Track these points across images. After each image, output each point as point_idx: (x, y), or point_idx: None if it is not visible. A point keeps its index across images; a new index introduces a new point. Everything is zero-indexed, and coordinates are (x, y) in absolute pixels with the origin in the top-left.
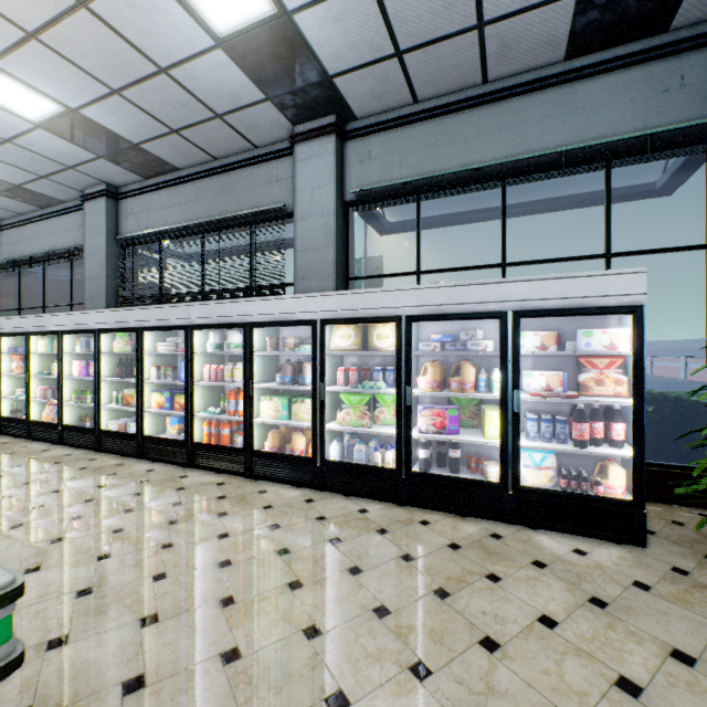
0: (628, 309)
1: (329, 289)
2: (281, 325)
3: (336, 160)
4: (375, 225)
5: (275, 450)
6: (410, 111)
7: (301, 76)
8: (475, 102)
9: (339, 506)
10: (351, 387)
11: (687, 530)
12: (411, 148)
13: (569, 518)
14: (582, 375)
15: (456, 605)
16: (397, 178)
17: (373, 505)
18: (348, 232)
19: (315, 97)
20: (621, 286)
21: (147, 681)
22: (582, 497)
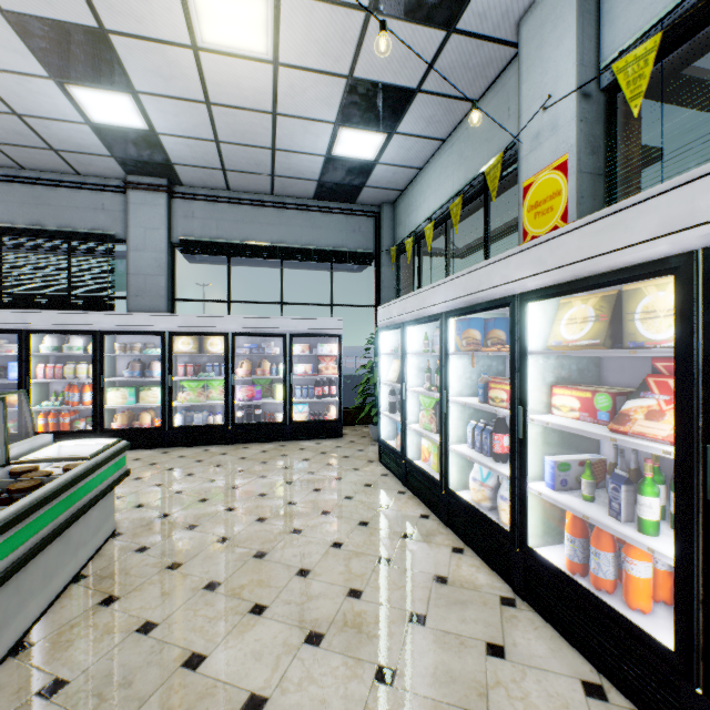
0: (337, 335)
1: (162, 307)
2: (133, 334)
3: (167, 213)
4: (188, 257)
5: (125, 427)
6: (224, 194)
7: (149, 156)
8: (267, 204)
9: (190, 451)
10: (192, 376)
11: (359, 431)
12: (225, 219)
13: (314, 432)
14: (320, 365)
15: (271, 464)
16: (215, 236)
17: (212, 447)
18: (174, 265)
19: (155, 167)
20: (334, 325)
21: (146, 504)
22: (320, 421)
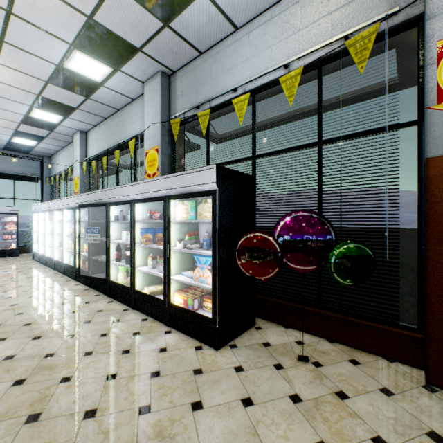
0: (16, 213)
1: None
2: None
3: None
4: None
5: None
6: None
7: None
8: None
9: None
10: None
11: (30, 254)
12: None
13: (3, 255)
14: (7, 226)
15: None
16: None
17: None
18: None
19: None
20: (14, 209)
21: None
22: (6, 250)
